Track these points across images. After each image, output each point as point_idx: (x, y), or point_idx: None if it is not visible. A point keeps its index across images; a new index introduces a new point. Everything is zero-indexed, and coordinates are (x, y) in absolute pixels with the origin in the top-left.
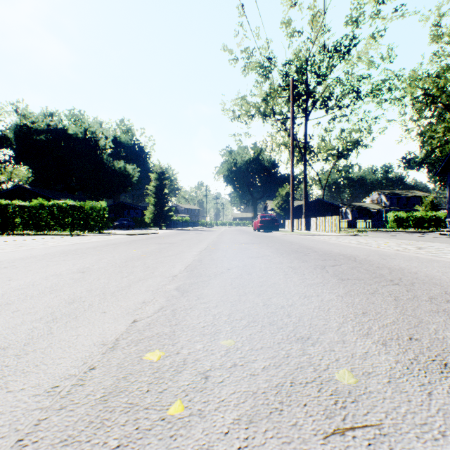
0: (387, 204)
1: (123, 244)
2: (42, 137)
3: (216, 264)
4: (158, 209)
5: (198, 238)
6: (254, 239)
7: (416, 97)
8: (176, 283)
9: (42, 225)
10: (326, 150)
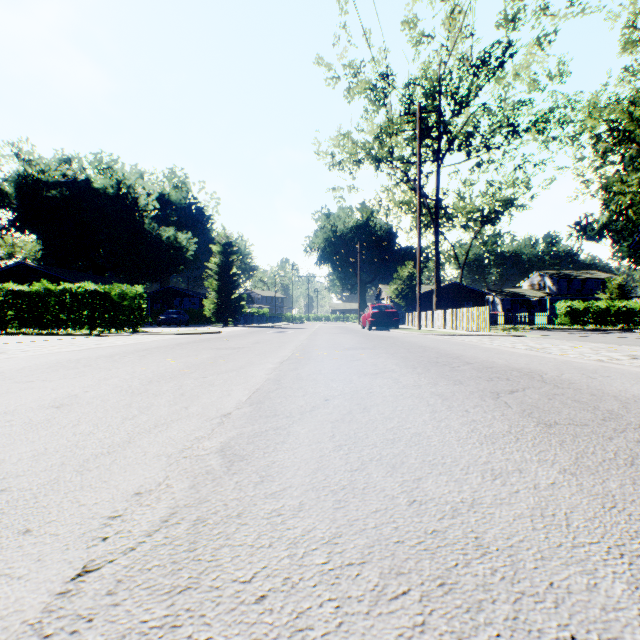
0: (554, 290)
1: (160, 350)
2: (55, 193)
3: (305, 387)
4: (223, 296)
5: (279, 340)
6: (364, 341)
7: (598, 134)
8: (223, 434)
9: (48, 320)
10: (466, 212)
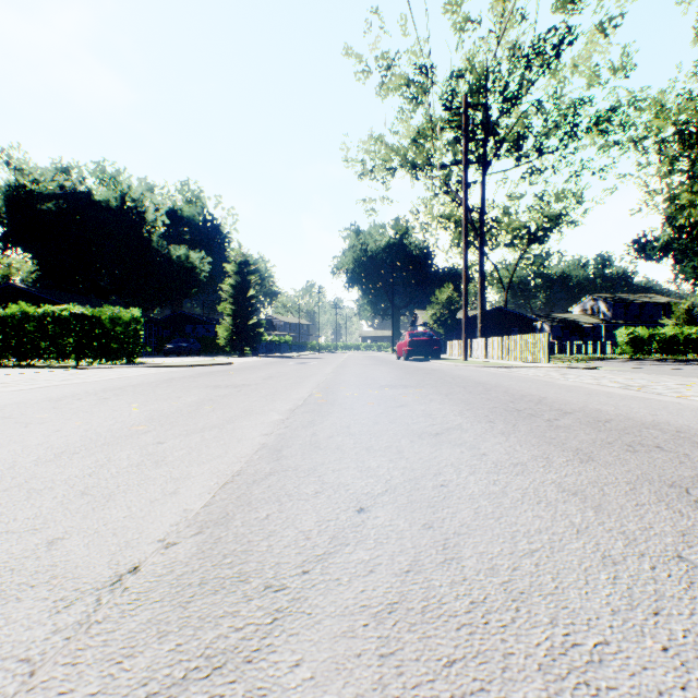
0: (609, 315)
1: (138, 388)
2: (51, 206)
3: (322, 469)
4: (238, 322)
5: (298, 374)
6: (404, 376)
7: (664, 138)
8: None
9: (26, 349)
10: (511, 228)
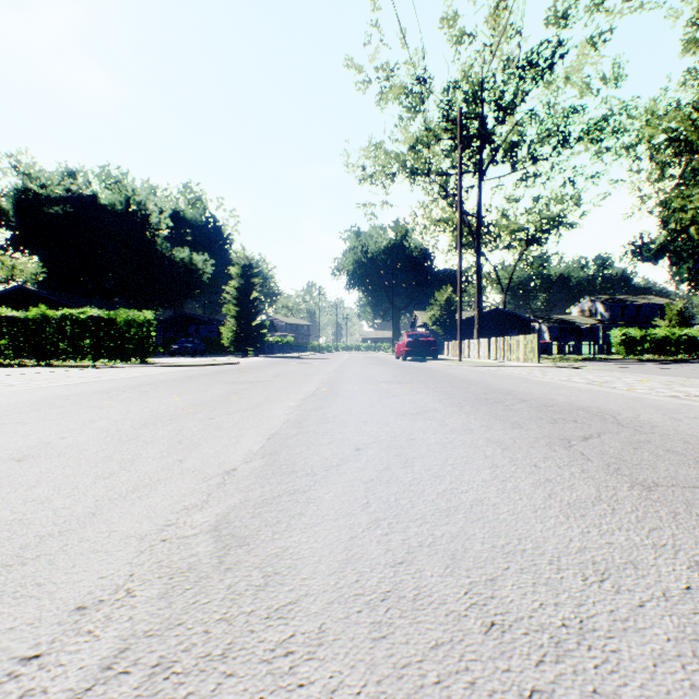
0: (606, 316)
1: (167, 384)
2: (58, 209)
3: (332, 432)
4: (242, 324)
5: (304, 372)
6: (399, 374)
7: (656, 144)
8: (221, 502)
9: (45, 350)
10: (509, 231)
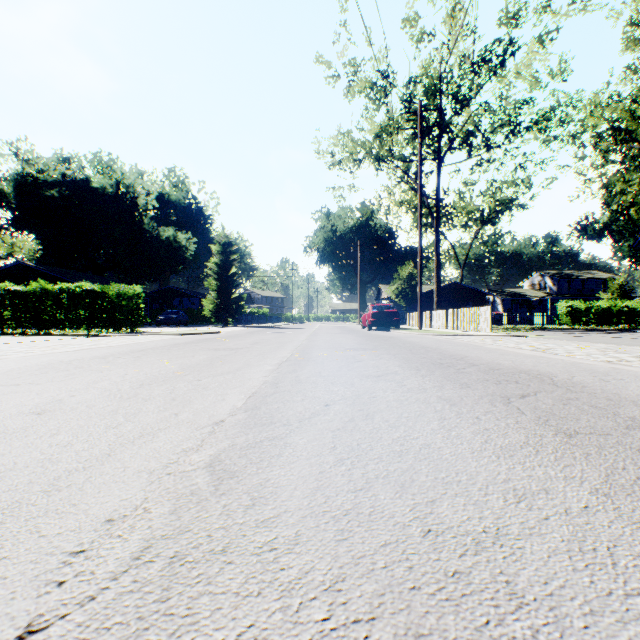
0: (554, 290)
1: (156, 350)
2: (54, 192)
3: (304, 391)
4: (222, 296)
5: (279, 341)
6: (365, 342)
7: (599, 133)
8: (213, 446)
9: (45, 320)
10: (466, 211)
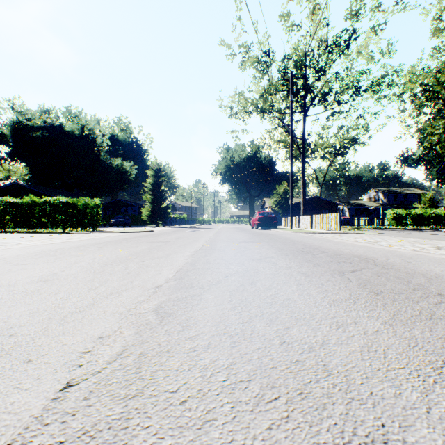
0: (385, 201)
1: (112, 243)
2: (38, 134)
3: (212, 268)
4: (155, 206)
5: (194, 236)
6: (253, 237)
7: (415, 93)
8: (156, 299)
9: (34, 222)
10: (324, 147)
